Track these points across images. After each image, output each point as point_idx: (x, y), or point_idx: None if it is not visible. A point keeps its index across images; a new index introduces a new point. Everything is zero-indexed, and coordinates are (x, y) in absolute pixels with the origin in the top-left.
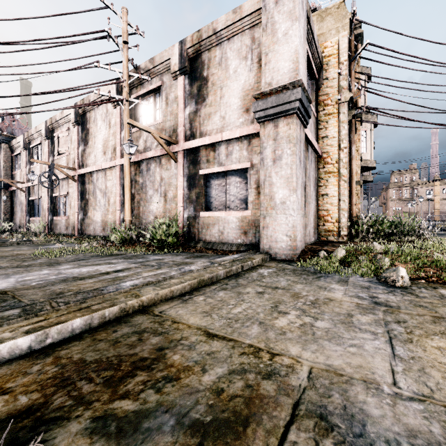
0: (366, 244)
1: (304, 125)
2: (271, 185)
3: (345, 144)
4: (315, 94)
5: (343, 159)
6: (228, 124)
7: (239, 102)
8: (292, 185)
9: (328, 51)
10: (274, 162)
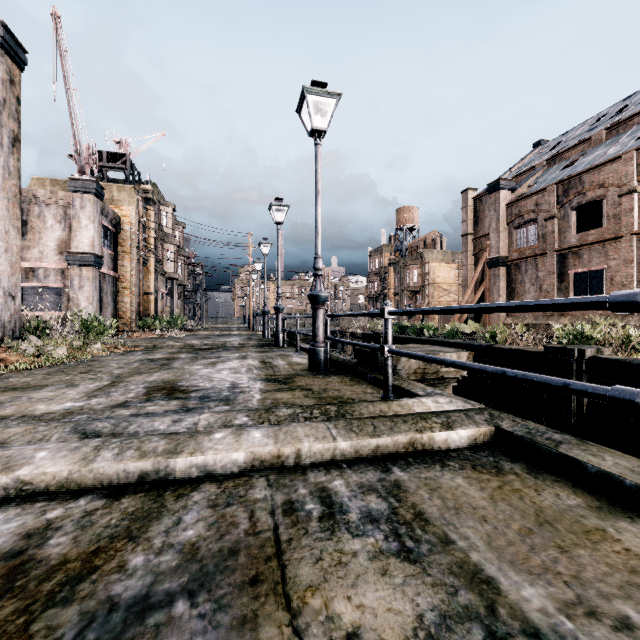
0: (142, 330)
1: (99, 269)
2: (78, 300)
3: (134, 273)
4: (113, 240)
5: (133, 282)
6: (47, 257)
7: (55, 247)
8: (90, 301)
9: (124, 213)
10: (80, 288)
